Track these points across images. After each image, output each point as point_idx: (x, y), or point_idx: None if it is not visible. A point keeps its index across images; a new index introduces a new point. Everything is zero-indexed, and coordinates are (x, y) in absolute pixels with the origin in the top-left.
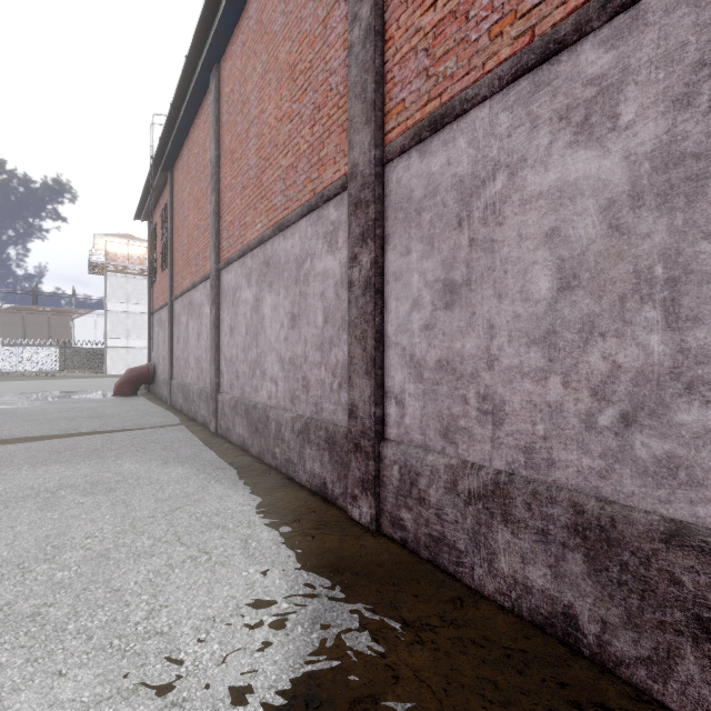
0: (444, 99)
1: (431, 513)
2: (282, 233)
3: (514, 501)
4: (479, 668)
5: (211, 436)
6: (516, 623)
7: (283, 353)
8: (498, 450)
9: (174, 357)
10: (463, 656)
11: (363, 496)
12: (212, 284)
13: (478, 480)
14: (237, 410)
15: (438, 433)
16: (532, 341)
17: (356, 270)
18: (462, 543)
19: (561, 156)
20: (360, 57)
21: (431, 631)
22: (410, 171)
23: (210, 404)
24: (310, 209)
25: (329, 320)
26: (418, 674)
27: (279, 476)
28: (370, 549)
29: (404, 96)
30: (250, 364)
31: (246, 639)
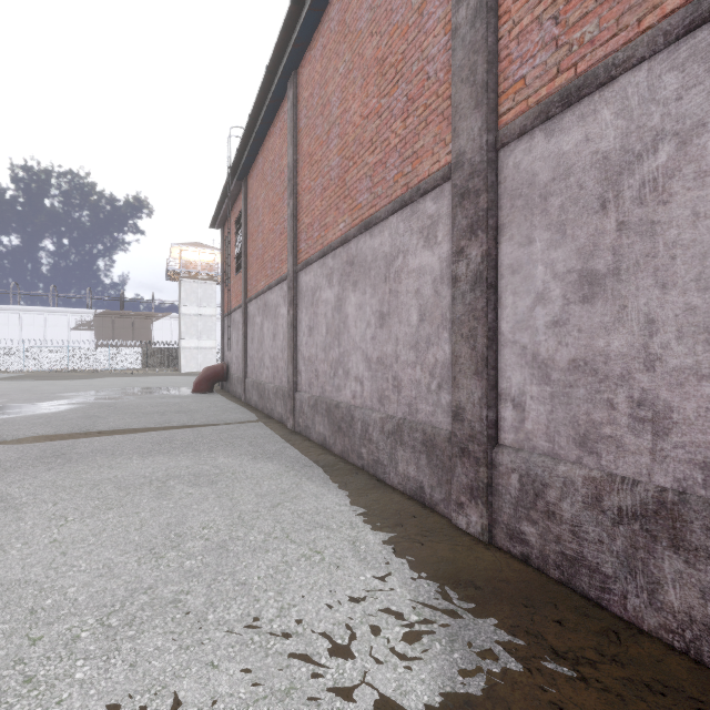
0: (581, 68)
1: (564, 530)
2: (369, 231)
3: (690, 525)
4: None
5: (290, 433)
6: (695, 669)
7: (370, 353)
8: (661, 464)
9: (249, 356)
10: (642, 702)
11: (472, 504)
12: (290, 286)
13: (632, 497)
14: (317, 409)
15: (571, 441)
16: None
17: (462, 264)
18: (609, 567)
19: None
20: (468, 38)
21: (591, 666)
22: (532, 153)
23: (287, 402)
24: (403, 204)
25: (426, 318)
26: None
27: (367, 476)
28: (488, 562)
29: (525, 72)
30: (331, 364)
31: (383, 650)
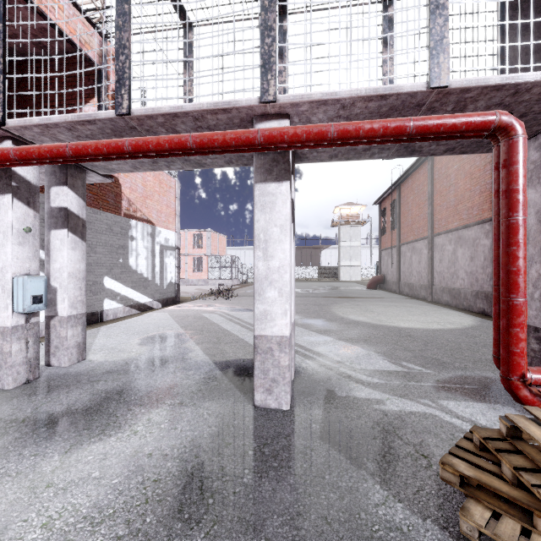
0: None
1: None
2: (466, 229)
3: None
4: None
5: (430, 302)
6: None
7: (467, 270)
8: None
9: (401, 271)
10: None
11: None
12: (429, 242)
13: None
14: (444, 291)
15: None
16: None
17: None
18: None
19: None
20: None
21: None
22: None
23: (428, 290)
24: (478, 224)
25: (486, 260)
26: None
27: (465, 310)
28: None
29: None
30: (450, 274)
31: (464, 321)
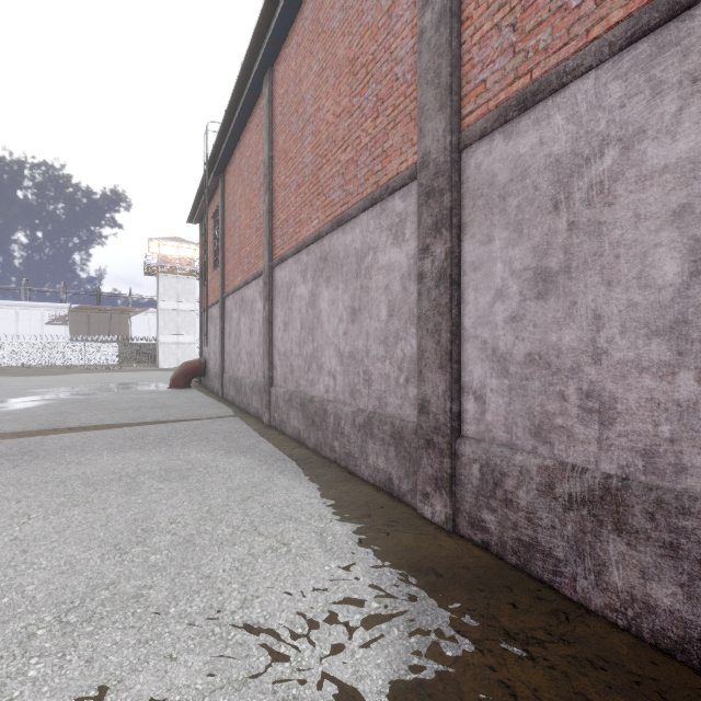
0: (536, 75)
1: (520, 517)
2: (341, 228)
3: (631, 509)
4: (606, 693)
5: (265, 427)
6: (636, 645)
7: (342, 347)
8: (606, 452)
9: (226, 351)
10: (584, 677)
11: (437, 494)
12: (266, 281)
13: (581, 484)
14: (291, 403)
15: (527, 432)
16: (654, 332)
17: (427, 261)
18: (561, 551)
19: (695, 122)
20: (433, 41)
21: (539, 646)
22: (492, 155)
23: (263, 397)
24: (373, 202)
25: (394, 313)
26: (537, 694)
27: (339, 469)
28: (450, 550)
29: (485, 76)
30: (305, 359)
31: (343, 637)
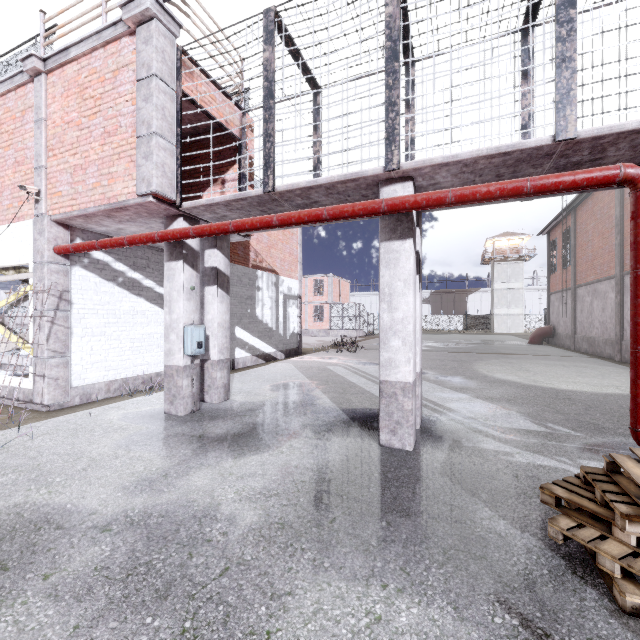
0: None
1: None
2: None
3: None
4: None
5: (617, 362)
6: None
7: None
8: None
9: (577, 321)
10: None
11: None
12: (617, 283)
13: None
14: None
15: None
16: None
17: None
18: None
19: None
20: None
21: None
22: None
23: (615, 347)
24: None
25: None
26: None
27: None
28: None
29: None
30: None
31: None
